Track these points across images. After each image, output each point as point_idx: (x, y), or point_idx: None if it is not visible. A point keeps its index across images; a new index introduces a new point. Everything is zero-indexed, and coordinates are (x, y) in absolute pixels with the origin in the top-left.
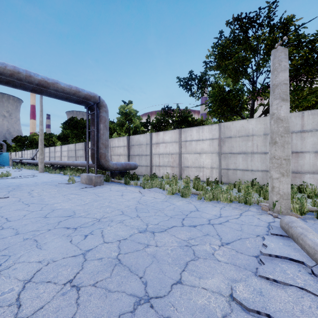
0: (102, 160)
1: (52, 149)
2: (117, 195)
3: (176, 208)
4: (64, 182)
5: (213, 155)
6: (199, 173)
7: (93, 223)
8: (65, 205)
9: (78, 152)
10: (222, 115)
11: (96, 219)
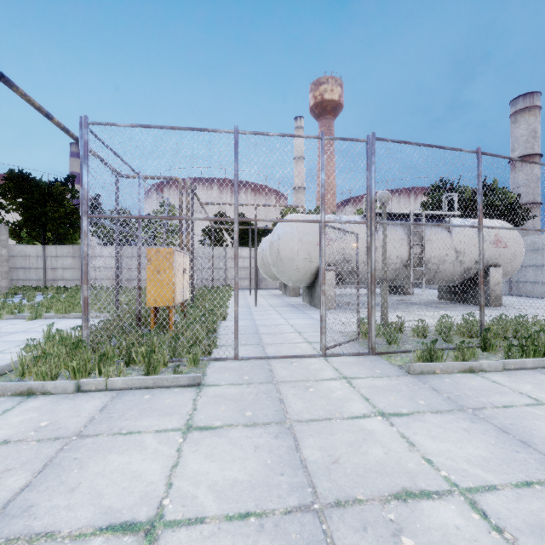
0: None
1: None
2: None
3: None
4: None
5: None
6: None
7: None
8: None
9: None
10: (18, 235)
11: None
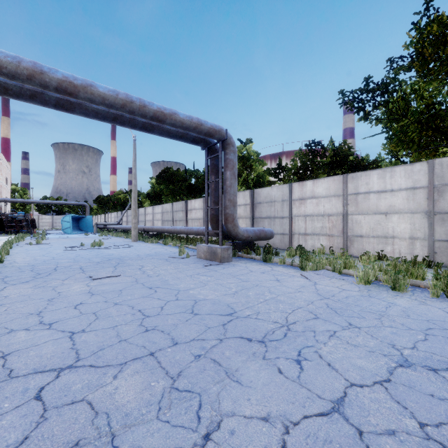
0: (229, 224)
1: (141, 211)
2: (270, 280)
3: (410, 313)
4: (173, 255)
5: (415, 217)
6: (384, 246)
7: (284, 333)
8: (206, 293)
9: (177, 215)
10: (424, 147)
11: (281, 325)
